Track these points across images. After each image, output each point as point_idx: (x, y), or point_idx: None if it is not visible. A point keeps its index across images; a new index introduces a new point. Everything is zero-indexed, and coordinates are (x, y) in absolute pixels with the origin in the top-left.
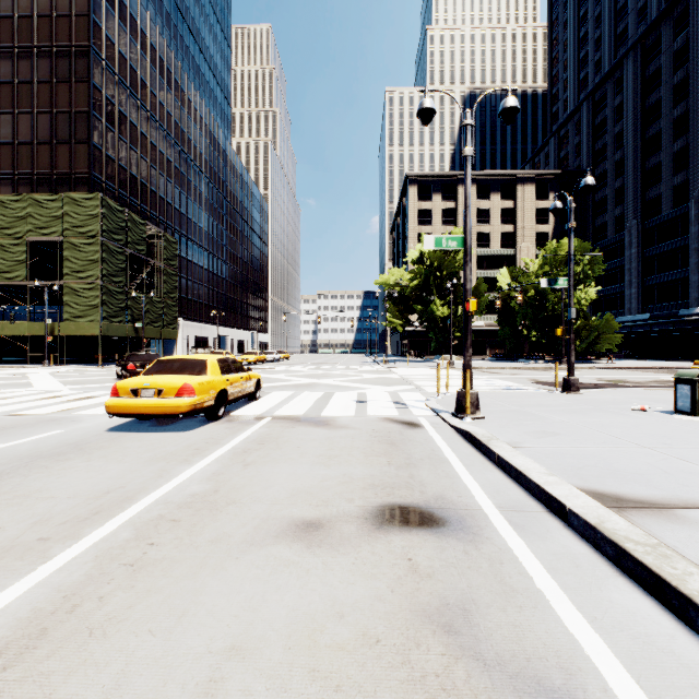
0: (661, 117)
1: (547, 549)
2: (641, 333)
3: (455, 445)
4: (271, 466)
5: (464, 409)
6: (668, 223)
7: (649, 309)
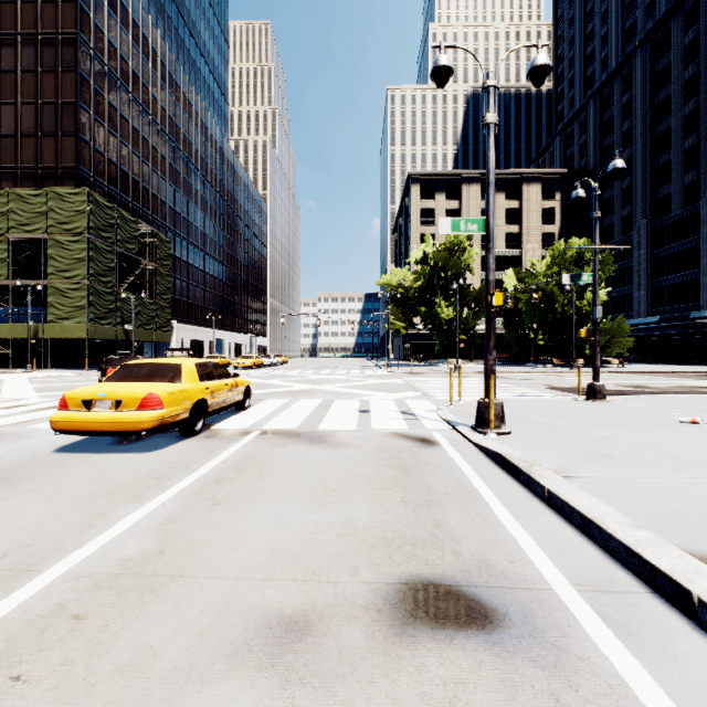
0: (671, 114)
1: (691, 688)
2: (650, 336)
3: (485, 470)
4: (247, 507)
5: (487, 422)
6: (679, 223)
7: (658, 312)
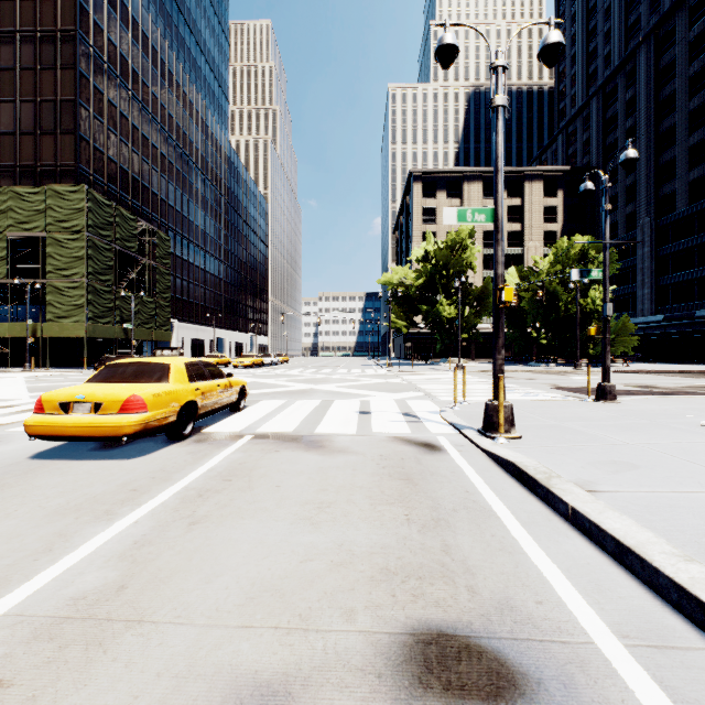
0: (676, 110)
1: None
2: (655, 335)
3: (496, 481)
4: (229, 526)
5: (496, 425)
6: (684, 220)
7: (663, 310)
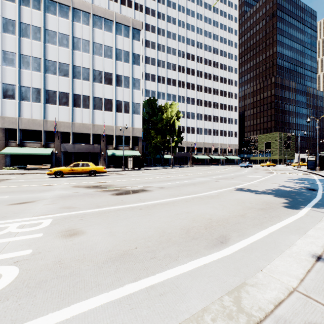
0: None
1: None
2: None
3: None
4: None
5: None
6: None
7: None
